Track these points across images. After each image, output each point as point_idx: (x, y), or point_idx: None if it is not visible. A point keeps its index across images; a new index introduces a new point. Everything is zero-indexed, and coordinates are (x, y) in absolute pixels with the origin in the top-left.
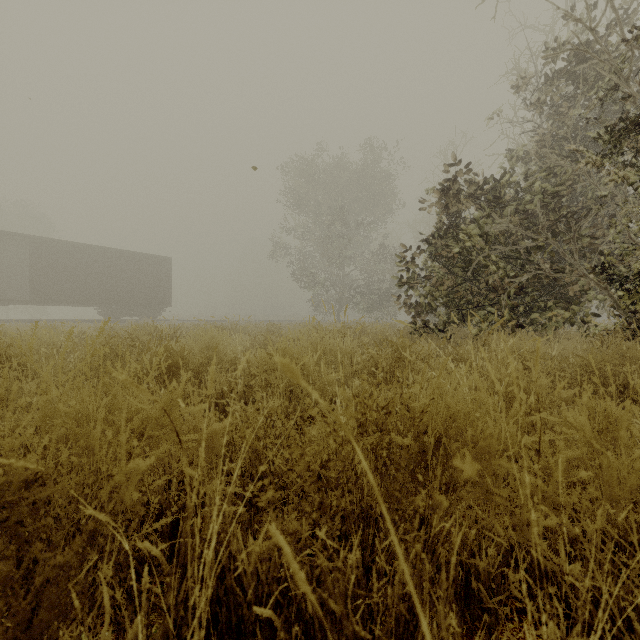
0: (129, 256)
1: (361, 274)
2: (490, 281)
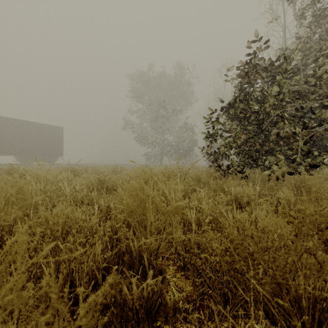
0: (35, 125)
1: (174, 138)
2: (281, 133)
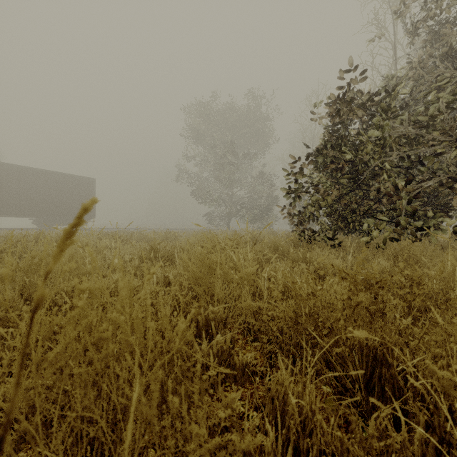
0: (58, 176)
1: (245, 193)
2: (382, 189)
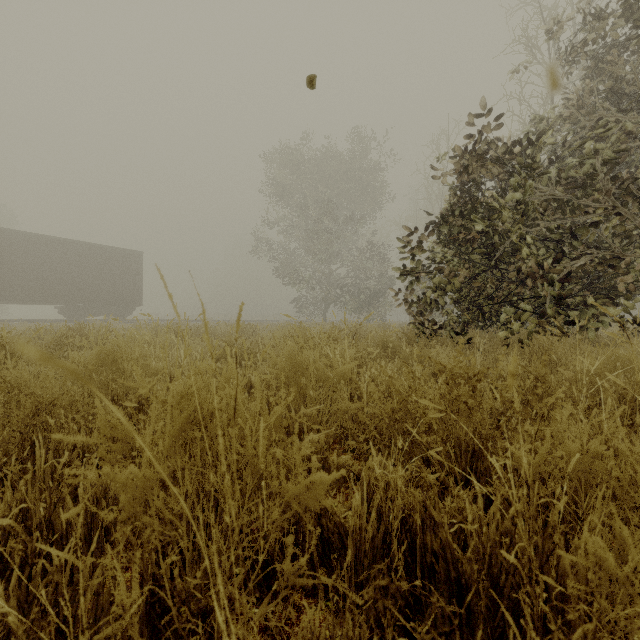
0: (94, 249)
1: (348, 271)
2: (524, 269)
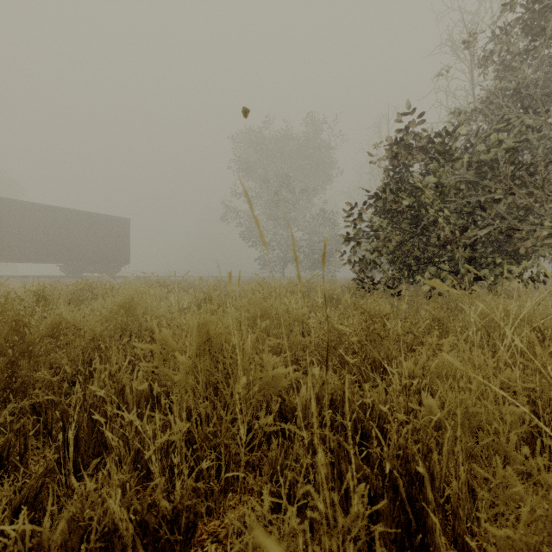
0: (89, 217)
1: (303, 235)
2: (442, 236)
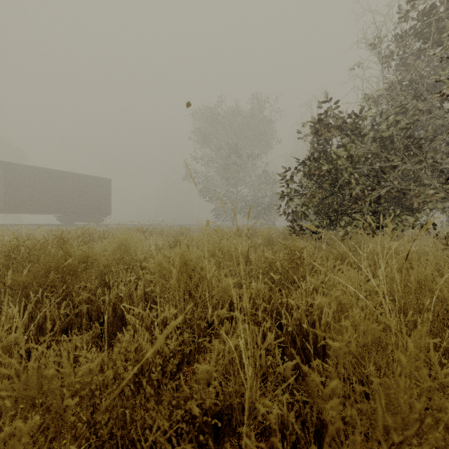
0: (80, 177)
1: (249, 191)
2: (353, 194)
